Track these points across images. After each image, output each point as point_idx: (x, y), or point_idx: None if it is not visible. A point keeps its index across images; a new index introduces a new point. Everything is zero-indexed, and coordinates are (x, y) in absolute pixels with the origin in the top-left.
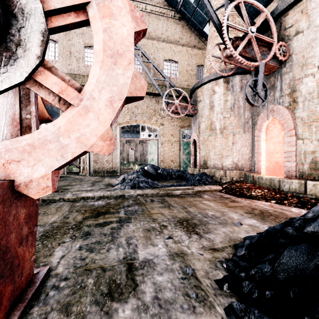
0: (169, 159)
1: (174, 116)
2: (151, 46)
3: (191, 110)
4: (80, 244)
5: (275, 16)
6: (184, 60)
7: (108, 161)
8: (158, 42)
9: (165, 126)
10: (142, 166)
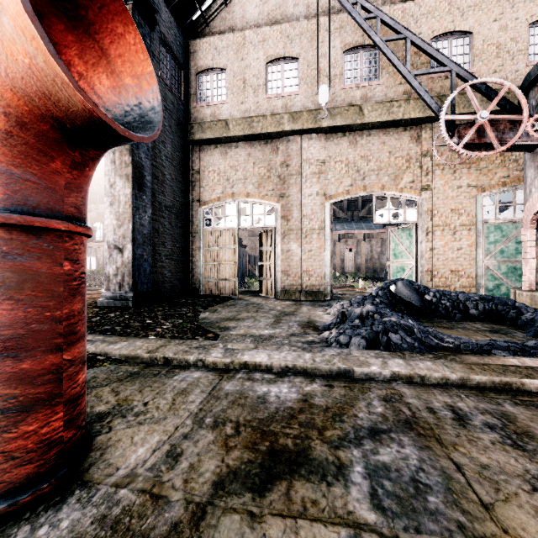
0: (447, 267)
1: (475, 154)
2: (400, 16)
3: (530, 131)
4: None
5: None
6: (489, 20)
7: (308, 272)
8: (418, 1)
9: (436, 192)
10: (383, 284)
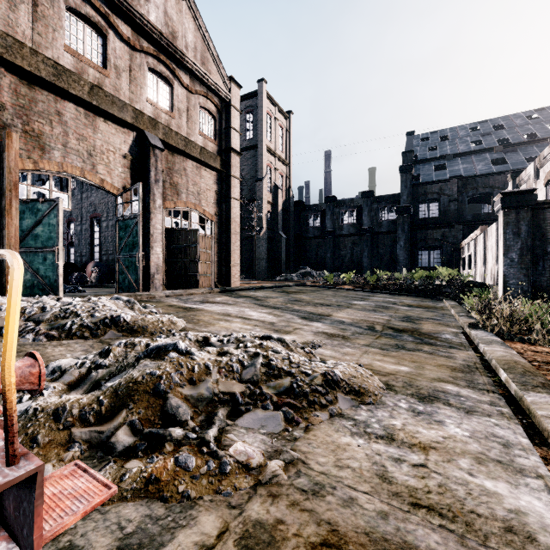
0: None
1: None
2: None
3: None
4: None
5: None
6: None
7: None
8: None
9: None
10: None
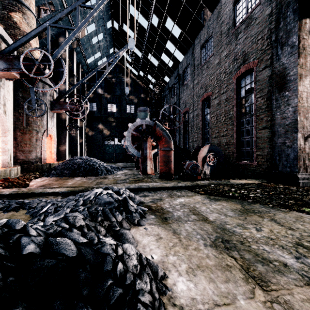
0: None
1: None
2: None
3: None
4: (138, 176)
5: (0, 33)
6: None
7: None
8: None
9: None
10: None
